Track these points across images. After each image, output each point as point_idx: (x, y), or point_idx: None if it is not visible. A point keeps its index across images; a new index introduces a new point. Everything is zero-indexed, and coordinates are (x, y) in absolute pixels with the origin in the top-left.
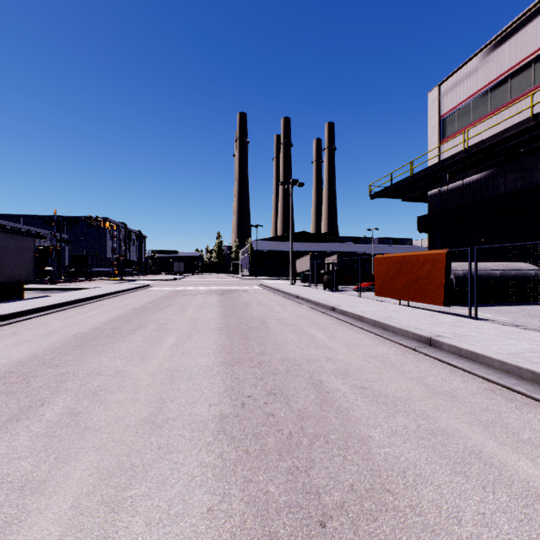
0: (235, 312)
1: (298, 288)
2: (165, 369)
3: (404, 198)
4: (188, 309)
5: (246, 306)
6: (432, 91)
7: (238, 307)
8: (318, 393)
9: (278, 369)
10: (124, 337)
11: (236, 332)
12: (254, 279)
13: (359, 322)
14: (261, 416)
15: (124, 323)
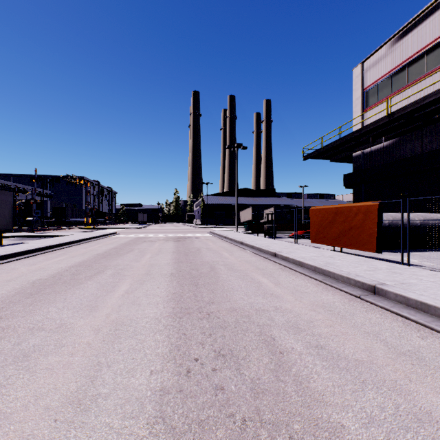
0: (187, 258)
1: (242, 235)
2: (111, 321)
3: (332, 159)
4: (146, 254)
5: (197, 252)
6: (356, 68)
7: (190, 253)
8: (271, 354)
9: (226, 321)
10: (79, 284)
11: (187, 278)
12: (205, 228)
13: (300, 268)
14: (209, 390)
15: (84, 269)
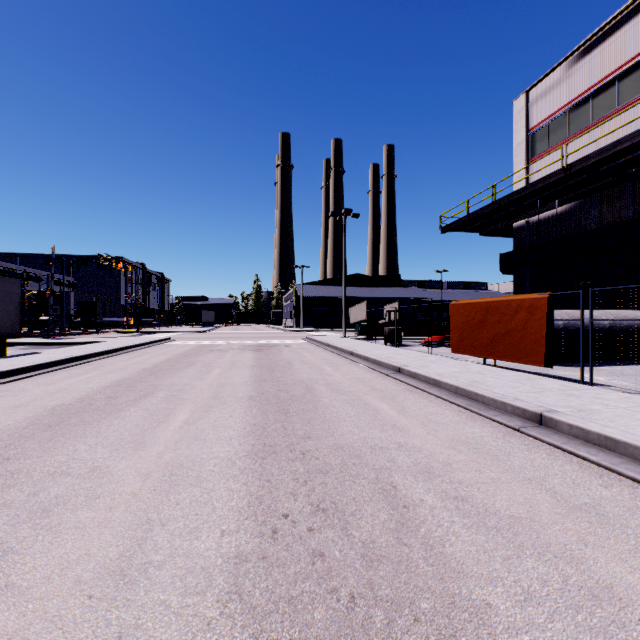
0: (273, 374)
1: (352, 342)
2: (165, 464)
3: (483, 232)
4: (213, 370)
5: (288, 366)
6: (518, 99)
7: (277, 367)
8: (391, 509)
9: (329, 463)
10: (119, 412)
11: (272, 404)
12: (299, 331)
13: (436, 389)
14: (303, 557)
15: (125, 390)
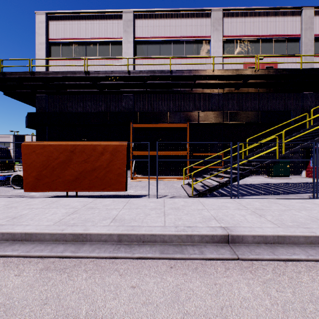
0: None
1: None
2: None
3: (7, 92)
4: None
5: None
6: (40, 13)
7: None
8: None
9: None
10: None
11: None
12: None
13: (88, 246)
14: None
15: None
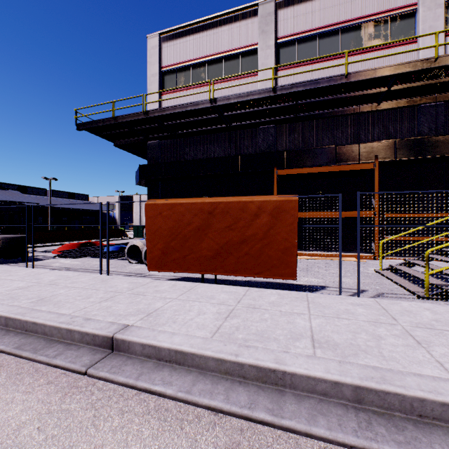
0: None
1: None
2: None
3: (118, 143)
4: None
5: None
6: (152, 36)
7: None
8: None
9: None
10: None
11: None
12: None
13: (295, 402)
14: None
15: None
